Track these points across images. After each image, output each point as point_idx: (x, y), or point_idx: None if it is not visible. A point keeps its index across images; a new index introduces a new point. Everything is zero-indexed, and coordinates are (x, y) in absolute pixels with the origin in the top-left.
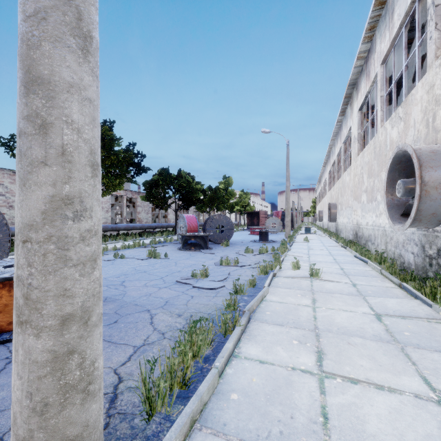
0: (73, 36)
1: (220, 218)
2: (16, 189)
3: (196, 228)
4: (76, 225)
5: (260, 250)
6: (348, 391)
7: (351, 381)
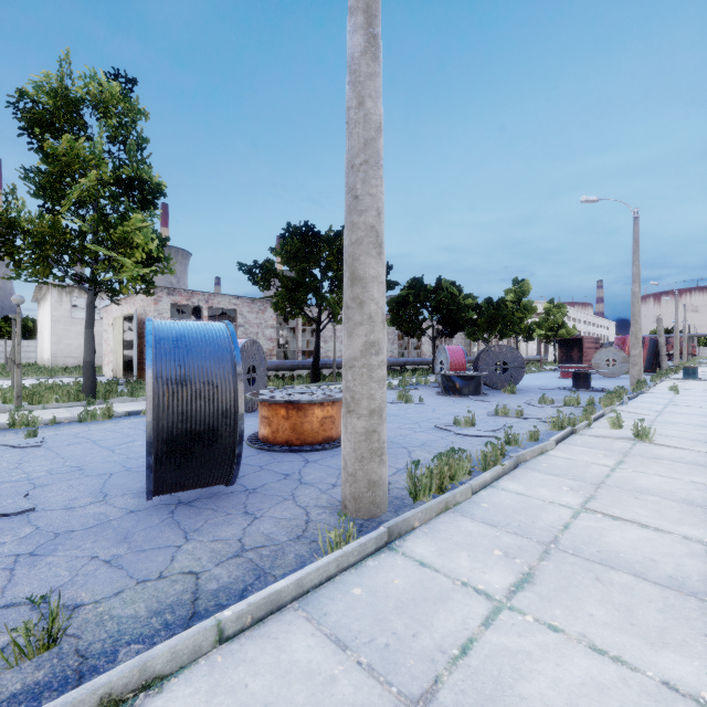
0: (374, 248)
1: (502, 351)
2: (344, 338)
3: (462, 365)
4: (376, 358)
5: (566, 400)
6: (603, 522)
7: (613, 518)
